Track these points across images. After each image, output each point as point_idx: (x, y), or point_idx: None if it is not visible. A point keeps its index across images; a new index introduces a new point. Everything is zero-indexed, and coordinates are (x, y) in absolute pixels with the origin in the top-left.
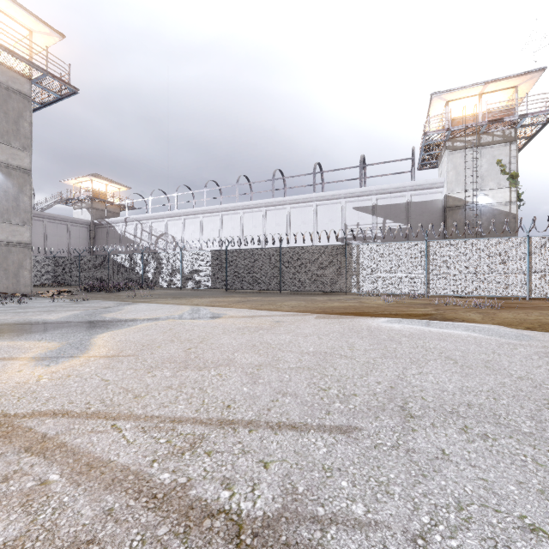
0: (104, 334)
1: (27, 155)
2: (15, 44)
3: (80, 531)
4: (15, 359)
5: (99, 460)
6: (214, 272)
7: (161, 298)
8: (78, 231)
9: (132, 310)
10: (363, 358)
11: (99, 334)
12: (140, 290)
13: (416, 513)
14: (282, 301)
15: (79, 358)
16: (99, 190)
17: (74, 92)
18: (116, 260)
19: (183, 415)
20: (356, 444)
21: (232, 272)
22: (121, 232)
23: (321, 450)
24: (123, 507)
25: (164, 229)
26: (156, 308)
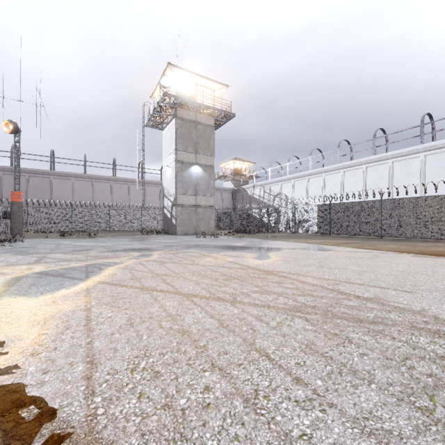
0: (271, 253)
1: (212, 158)
2: (206, 99)
3: (311, 289)
4: (246, 257)
5: (305, 282)
6: (319, 221)
7: (285, 238)
8: (226, 195)
9: (273, 243)
10: (440, 277)
11: (269, 252)
12: (266, 233)
13: (429, 307)
14: (382, 244)
15: (270, 260)
16: (237, 168)
17: (233, 116)
18: (251, 213)
19: (329, 278)
20: (412, 295)
21: (335, 221)
22: (250, 194)
23: (393, 293)
24: (320, 289)
25: (279, 190)
26: (286, 243)
